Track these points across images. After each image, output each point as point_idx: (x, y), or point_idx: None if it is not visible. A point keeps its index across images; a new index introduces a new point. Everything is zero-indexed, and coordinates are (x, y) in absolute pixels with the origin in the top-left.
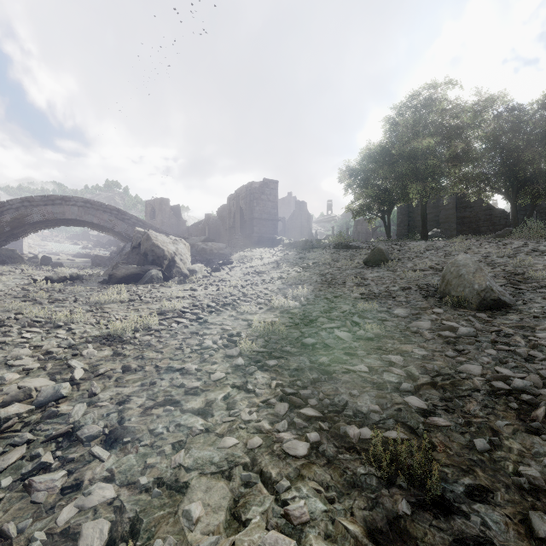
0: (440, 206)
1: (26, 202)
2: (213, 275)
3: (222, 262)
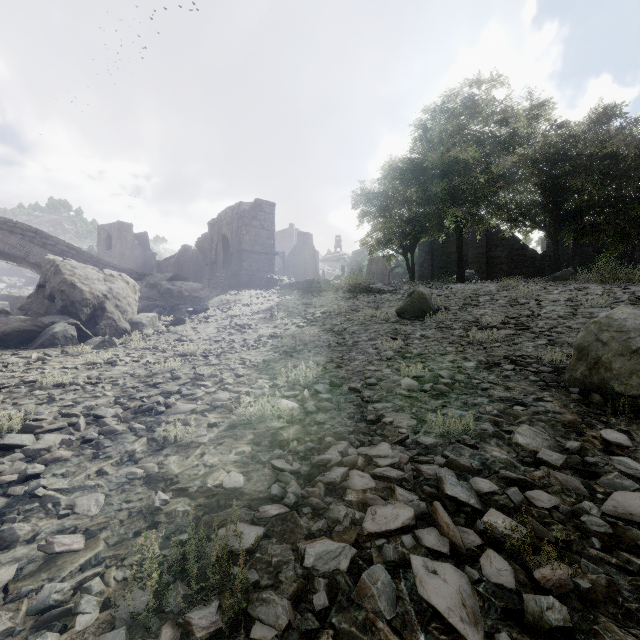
0: (468, 243)
1: None
2: (171, 331)
3: (192, 309)
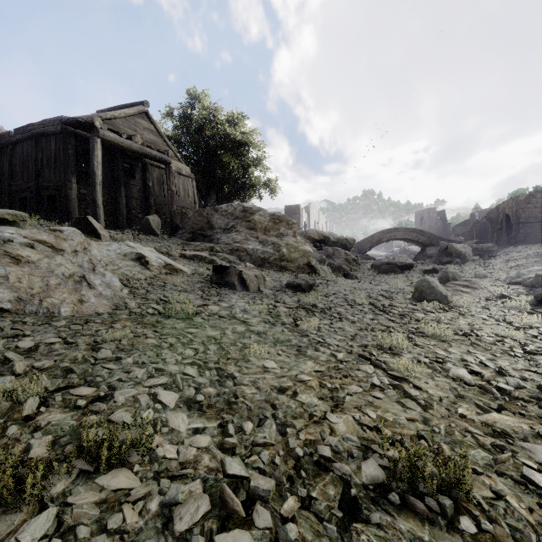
0: None
1: (381, 233)
2: (485, 262)
3: (490, 255)
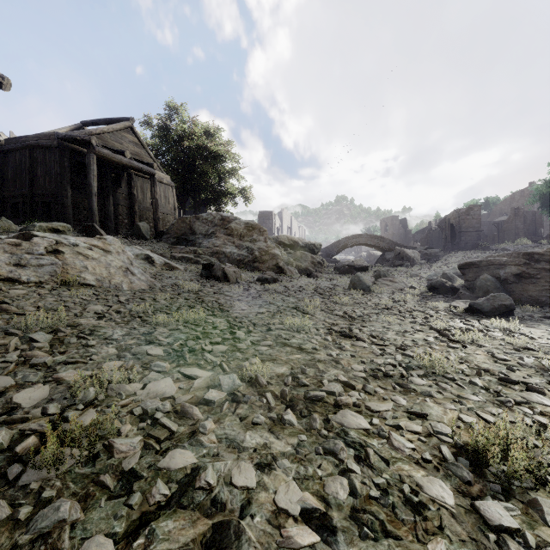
0: None
1: (347, 239)
2: (430, 265)
3: (435, 260)
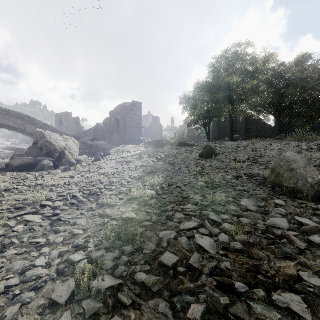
0: (237, 121)
1: None
2: (94, 164)
3: (103, 154)
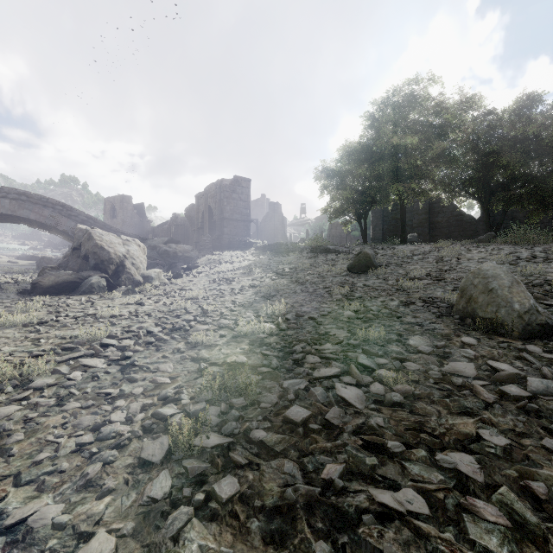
0: (414, 210)
1: None
2: (173, 283)
3: (186, 266)
